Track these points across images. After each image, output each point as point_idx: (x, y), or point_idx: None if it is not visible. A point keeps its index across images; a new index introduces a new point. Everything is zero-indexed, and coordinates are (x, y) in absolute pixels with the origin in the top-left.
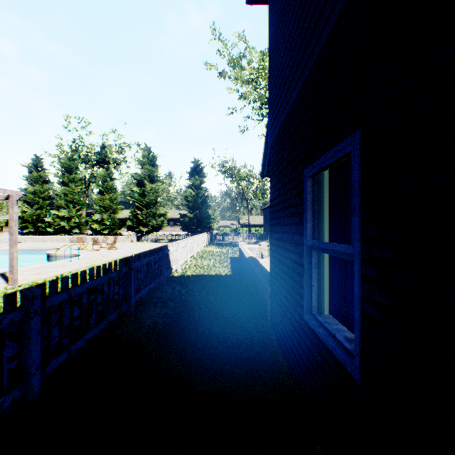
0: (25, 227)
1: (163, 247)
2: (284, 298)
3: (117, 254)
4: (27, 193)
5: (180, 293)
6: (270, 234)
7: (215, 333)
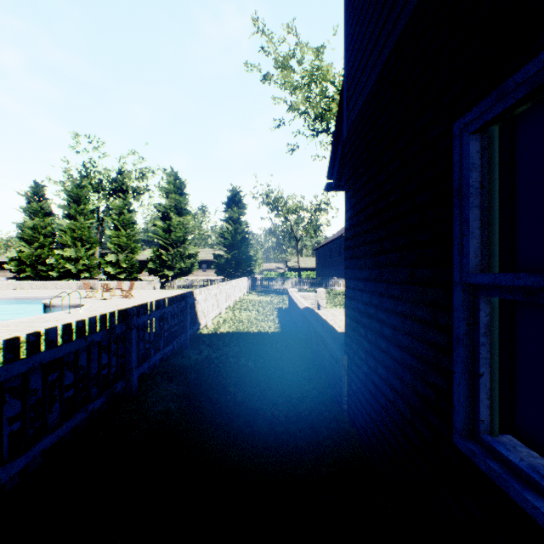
0: (22, 271)
1: (186, 295)
2: (382, 383)
3: (132, 304)
4: (24, 228)
5: (208, 360)
6: (347, 272)
7: (259, 431)
